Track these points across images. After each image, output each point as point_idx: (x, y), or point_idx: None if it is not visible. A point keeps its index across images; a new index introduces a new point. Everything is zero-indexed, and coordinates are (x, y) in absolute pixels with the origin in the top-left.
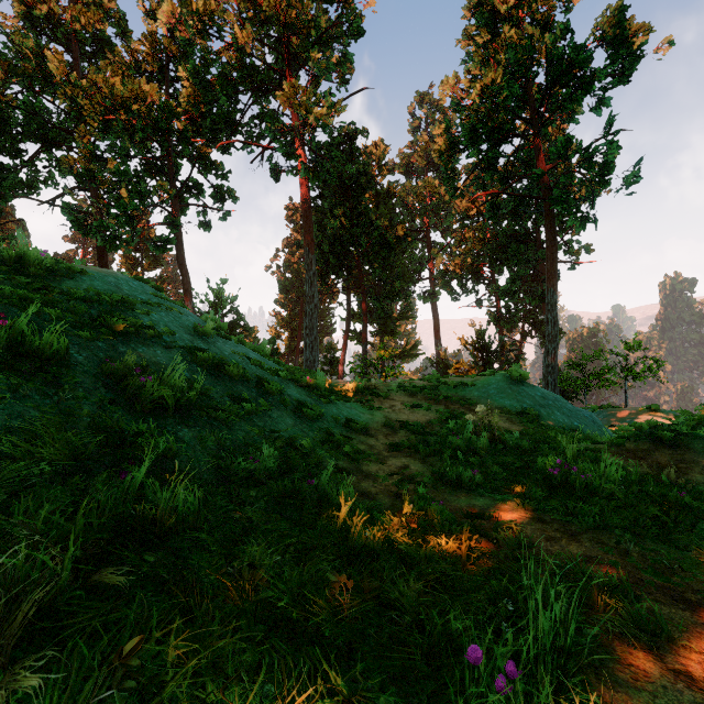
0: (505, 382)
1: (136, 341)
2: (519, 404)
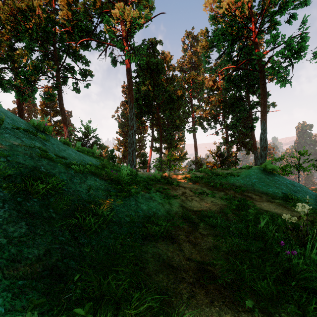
0: (262, 173)
1: None
2: (279, 190)
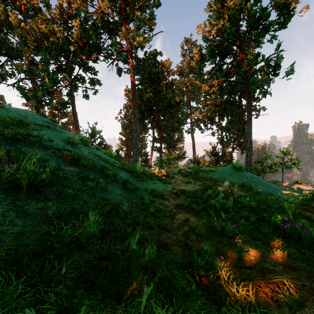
0: (232, 169)
1: (22, 144)
2: (240, 181)
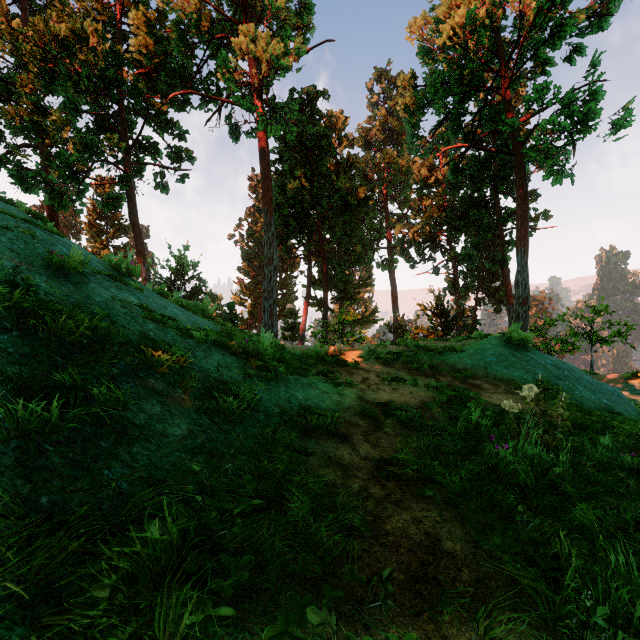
0: (504, 346)
1: None
2: (530, 375)
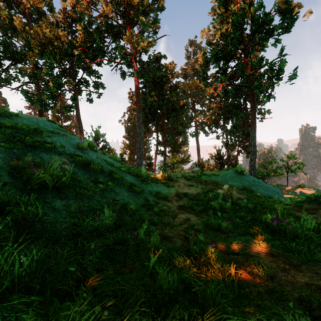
0: (234, 173)
1: (40, 150)
2: (242, 184)
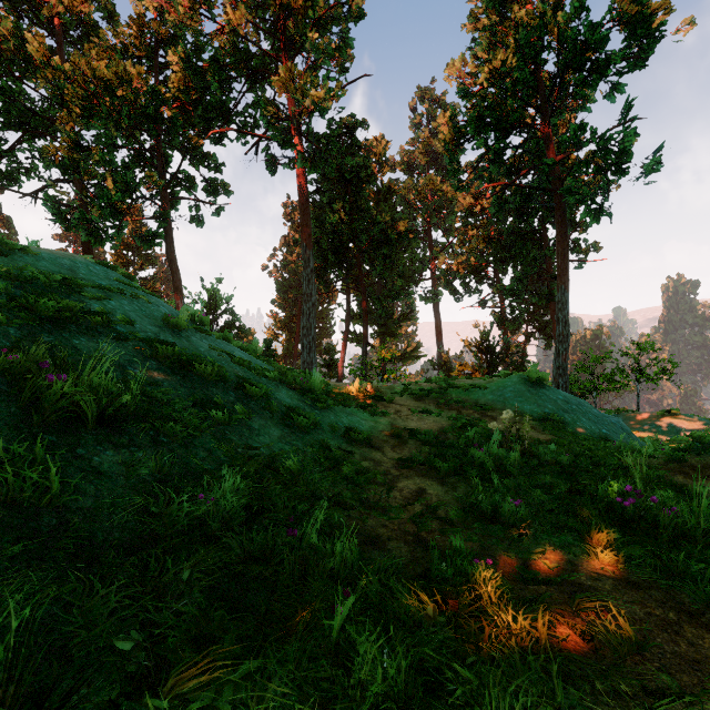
0: (522, 384)
1: (74, 330)
2: (540, 409)
